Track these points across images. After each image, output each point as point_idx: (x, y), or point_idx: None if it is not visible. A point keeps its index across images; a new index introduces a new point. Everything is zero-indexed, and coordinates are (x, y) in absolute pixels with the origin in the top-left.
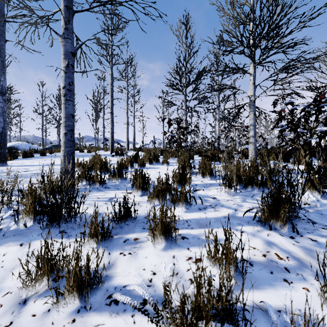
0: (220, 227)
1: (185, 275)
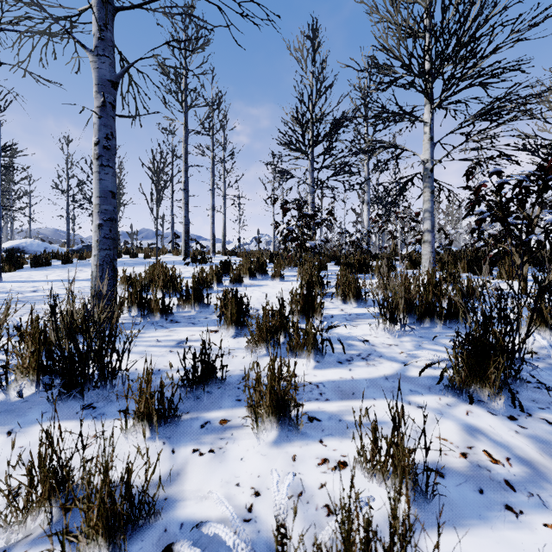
0: (379, 398)
1: (317, 496)
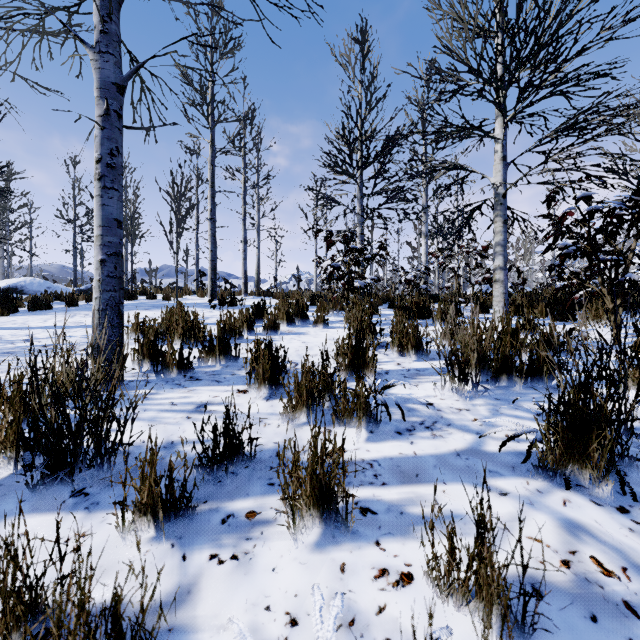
0: (451, 481)
1: (374, 626)
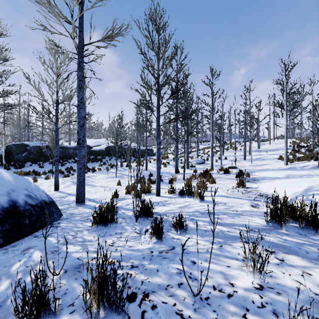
0: None
1: None
